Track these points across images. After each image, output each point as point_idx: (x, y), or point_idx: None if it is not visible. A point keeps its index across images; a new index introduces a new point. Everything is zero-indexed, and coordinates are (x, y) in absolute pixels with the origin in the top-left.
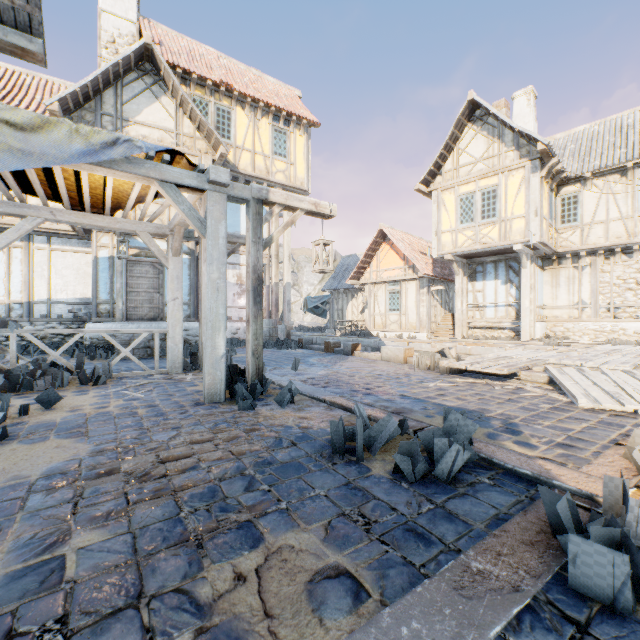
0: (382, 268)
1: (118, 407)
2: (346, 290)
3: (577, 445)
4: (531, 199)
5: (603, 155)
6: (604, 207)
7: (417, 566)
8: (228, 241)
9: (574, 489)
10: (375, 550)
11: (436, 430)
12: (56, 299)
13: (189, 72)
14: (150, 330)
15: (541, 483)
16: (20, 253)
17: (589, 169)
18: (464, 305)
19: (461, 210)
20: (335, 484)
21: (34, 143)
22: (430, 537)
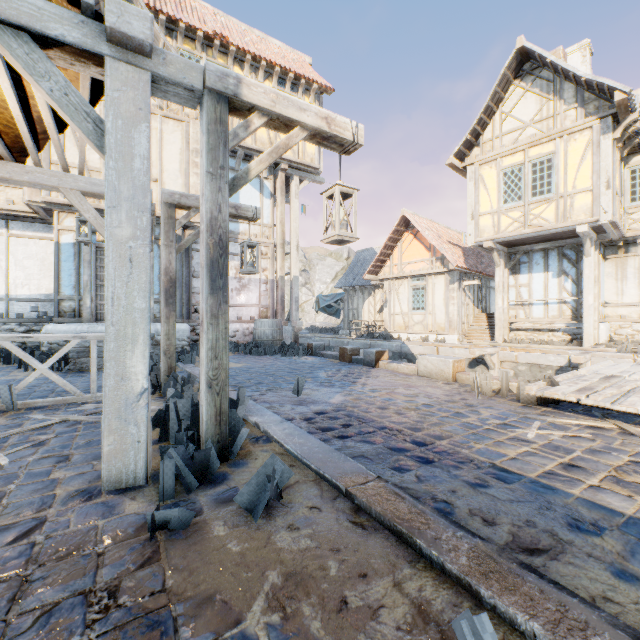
0: (404, 261)
1: None
2: (362, 287)
3: None
4: (601, 167)
5: None
6: None
7: None
8: None
9: None
10: None
11: None
12: (16, 295)
13: (174, 19)
14: (82, 336)
15: None
16: None
17: None
18: (505, 302)
19: (505, 187)
20: None
21: None
22: None
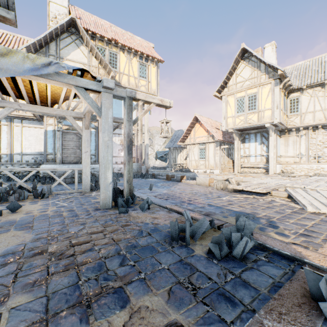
0: (196, 136)
1: (52, 211)
2: (177, 148)
3: (312, 235)
4: (274, 100)
5: (312, 77)
6: (312, 104)
7: (228, 323)
8: (115, 121)
9: (318, 265)
10: (200, 310)
11: (232, 227)
12: (25, 152)
13: (95, 33)
14: (73, 168)
15: (296, 260)
16: (6, 128)
17: (305, 84)
18: (239, 155)
19: (237, 106)
20: (173, 261)
21: (2, 63)
22: (234, 300)
